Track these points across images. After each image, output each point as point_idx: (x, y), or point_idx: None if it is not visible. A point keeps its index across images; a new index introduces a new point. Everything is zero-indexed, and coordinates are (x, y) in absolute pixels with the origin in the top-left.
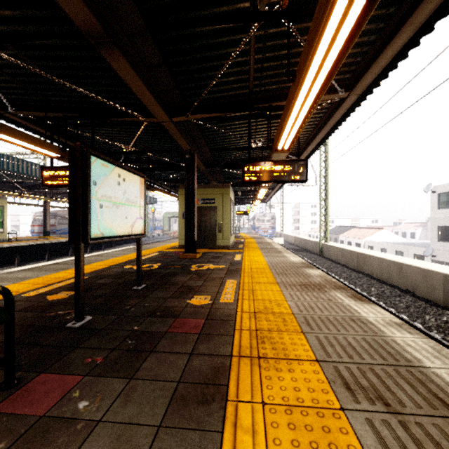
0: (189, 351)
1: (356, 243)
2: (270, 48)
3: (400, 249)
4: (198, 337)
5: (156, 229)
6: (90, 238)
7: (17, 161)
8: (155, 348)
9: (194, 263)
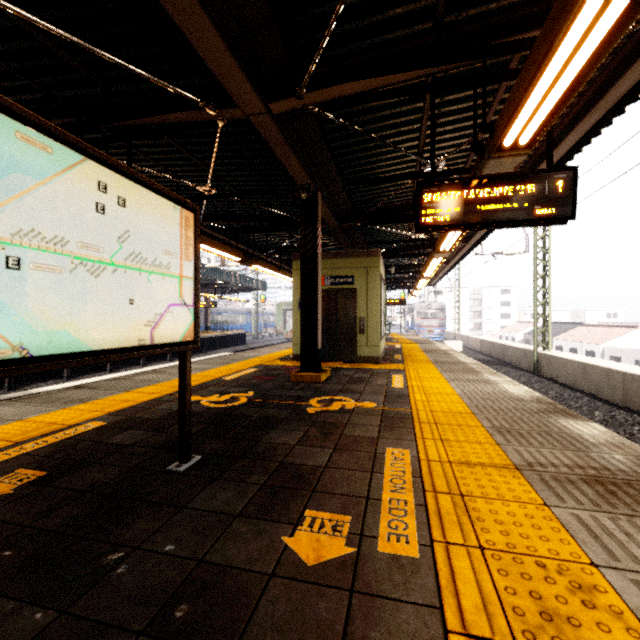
0: None
1: (587, 350)
2: None
3: None
4: None
5: (267, 327)
6: None
7: None
8: None
9: (316, 393)
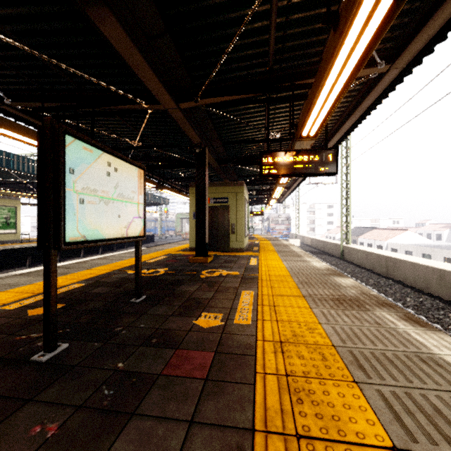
0: (188, 416)
1: (378, 245)
2: (296, 7)
3: (427, 252)
4: (204, 387)
5: (168, 230)
6: (64, 243)
7: (27, 160)
8: (139, 406)
9: (205, 268)
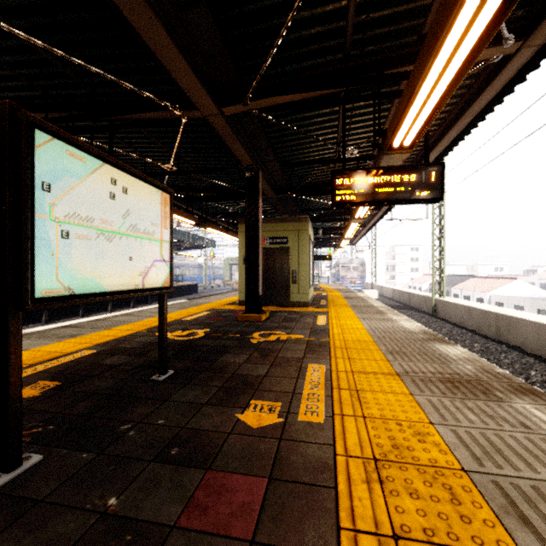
0: None
1: (477, 297)
2: None
3: (545, 307)
4: None
5: (215, 279)
6: (32, 299)
7: None
8: None
9: (257, 329)
